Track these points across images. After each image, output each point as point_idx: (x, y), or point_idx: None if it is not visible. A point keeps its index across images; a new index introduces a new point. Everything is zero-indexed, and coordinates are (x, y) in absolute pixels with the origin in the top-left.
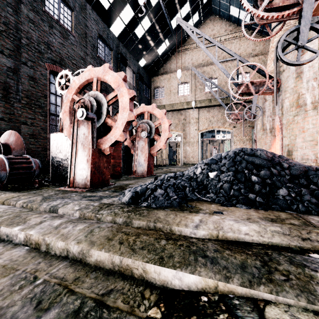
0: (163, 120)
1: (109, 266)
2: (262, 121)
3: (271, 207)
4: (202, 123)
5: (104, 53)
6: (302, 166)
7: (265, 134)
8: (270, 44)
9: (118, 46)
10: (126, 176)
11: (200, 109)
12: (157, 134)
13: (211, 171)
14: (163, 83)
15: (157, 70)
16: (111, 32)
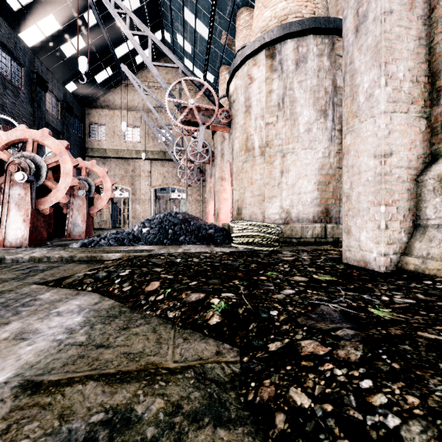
0: (105, 179)
1: (86, 258)
2: (201, 187)
3: (173, 245)
4: (155, 178)
5: (10, 69)
6: (200, 224)
7: (212, 196)
8: None
9: (33, 61)
10: (58, 239)
11: (153, 161)
12: (97, 190)
13: (145, 228)
14: (103, 120)
15: (95, 99)
16: (22, 40)
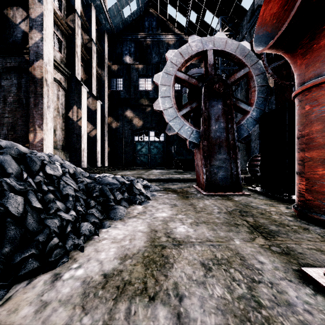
0: None
1: None
2: None
3: None
4: None
5: None
6: None
7: None
8: None
9: None
10: None
11: None
12: None
13: None
14: None
15: None
16: None
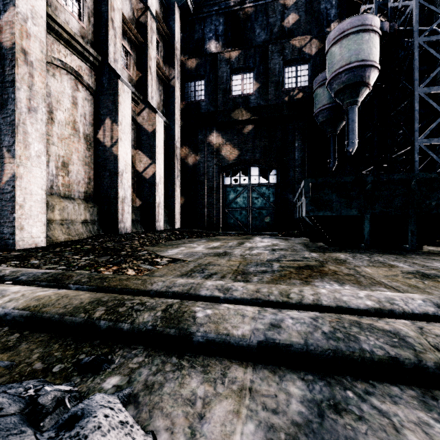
0: None
1: None
2: None
3: None
4: None
5: None
6: None
7: None
8: None
9: None
10: None
11: None
12: None
13: None
14: None
15: None
16: None
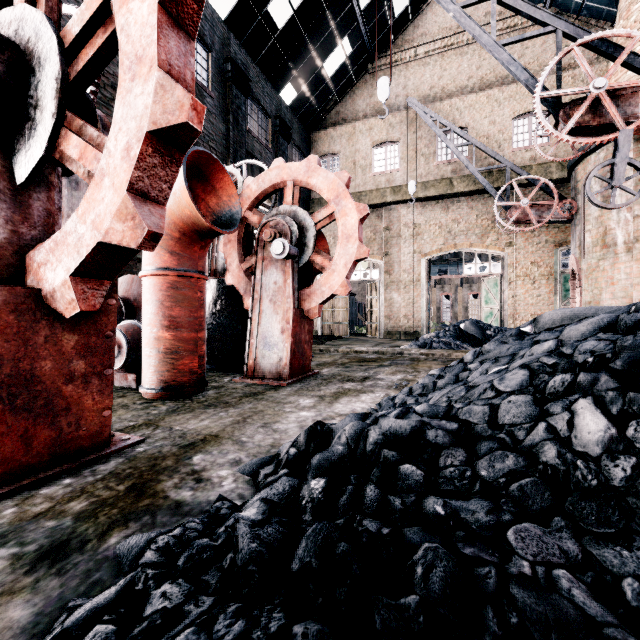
0: (342, 206)
1: None
2: None
3: None
4: (430, 237)
5: None
6: None
7: (610, 257)
8: (618, 23)
9: (227, 43)
10: (226, 382)
11: (425, 203)
12: None
13: None
14: (337, 145)
15: (324, 115)
16: (208, 3)
